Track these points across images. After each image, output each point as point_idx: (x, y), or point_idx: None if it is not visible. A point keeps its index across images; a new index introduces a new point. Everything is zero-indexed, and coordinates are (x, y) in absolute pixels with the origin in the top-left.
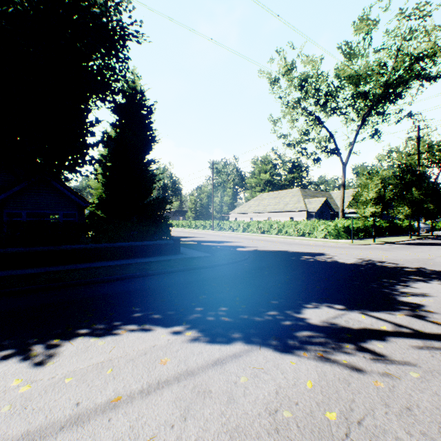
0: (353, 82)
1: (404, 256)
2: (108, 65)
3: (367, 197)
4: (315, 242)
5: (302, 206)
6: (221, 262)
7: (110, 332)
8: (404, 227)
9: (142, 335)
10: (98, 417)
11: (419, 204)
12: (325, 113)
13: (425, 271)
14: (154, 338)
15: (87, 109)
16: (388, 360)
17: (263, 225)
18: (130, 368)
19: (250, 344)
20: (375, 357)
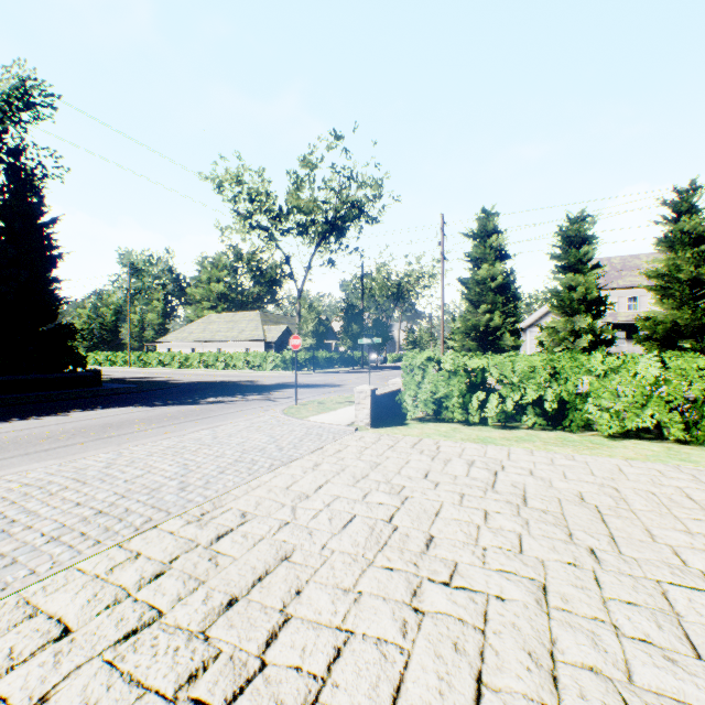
0: (302, 212)
1: (315, 379)
2: (29, 202)
3: (307, 330)
4: (260, 374)
5: (260, 334)
6: (153, 388)
7: (91, 410)
8: (359, 358)
9: (113, 409)
10: (114, 416)
11: (359, 337)
12: (274, 240)
13: (307, 385)
14: (121, 409)
15: (1, 240)
16: (231, 404)
17: (208, 358)
18: (117, 412)
19: (174, 406)
20: (227, 404)
